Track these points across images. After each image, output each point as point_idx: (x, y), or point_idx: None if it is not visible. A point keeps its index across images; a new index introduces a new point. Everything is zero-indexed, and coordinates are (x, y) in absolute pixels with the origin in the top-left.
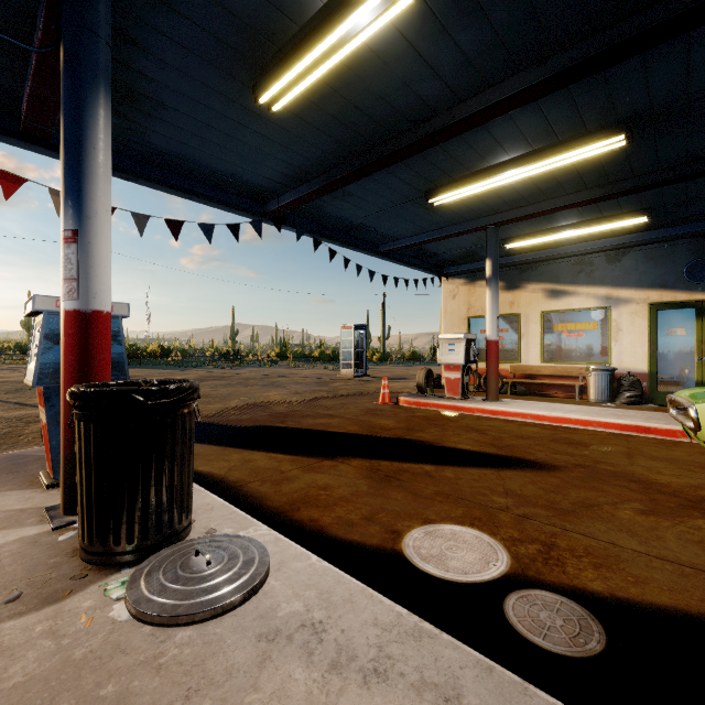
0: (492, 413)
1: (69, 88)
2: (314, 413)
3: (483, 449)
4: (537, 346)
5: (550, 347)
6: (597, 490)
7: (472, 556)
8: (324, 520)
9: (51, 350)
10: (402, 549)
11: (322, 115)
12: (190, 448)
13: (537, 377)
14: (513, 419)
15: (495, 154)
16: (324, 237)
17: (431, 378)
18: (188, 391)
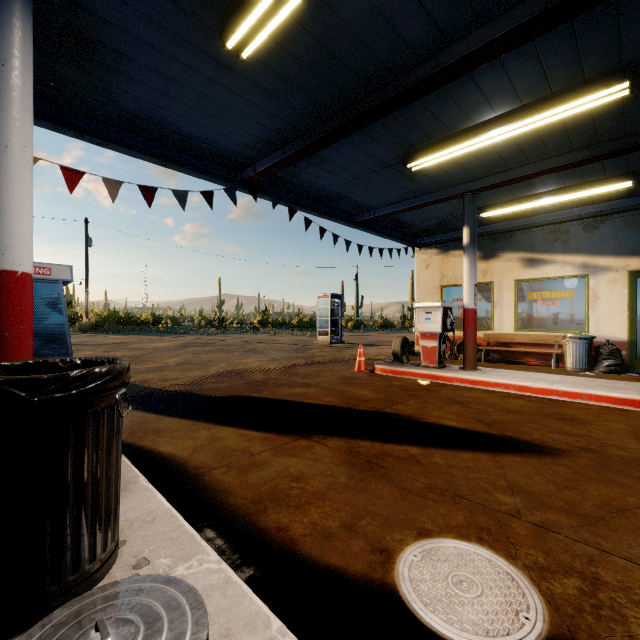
0: (472, 383)
1: None
2: (290, 382)
3: (470, 427)
4: (510, 314)
5: (524, 315)
6: (619, 486)
7: (491, 599)
8: (295, 529)
9: None
10: (396, 582)
11: (296, 65)
12: (109, 455)
13: (510, 345)
14: (494, 389)
15: (480, 111)
16: (300, 206)
17: (406, 346)
18: (104, 378)
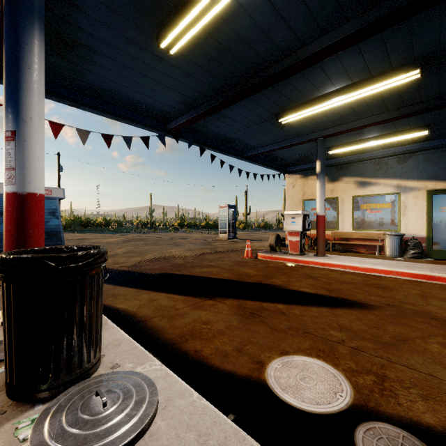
0: (322, 265)
1: (9, 22)
2: (201, 264)
3: (318, 292)
4: (349, 219)
5: (358, 220)
6: (407, 326)
7: (321, 387)
8: (205, 351)
9: (3, 223)
10: (266, 378)
11: (205, 57)
12: (97, 301)
13: (349, 239)
14: (336, 269)
15: (325, 86)
16: (207, 146)
17: (279, 240)
18: (95, 256)
